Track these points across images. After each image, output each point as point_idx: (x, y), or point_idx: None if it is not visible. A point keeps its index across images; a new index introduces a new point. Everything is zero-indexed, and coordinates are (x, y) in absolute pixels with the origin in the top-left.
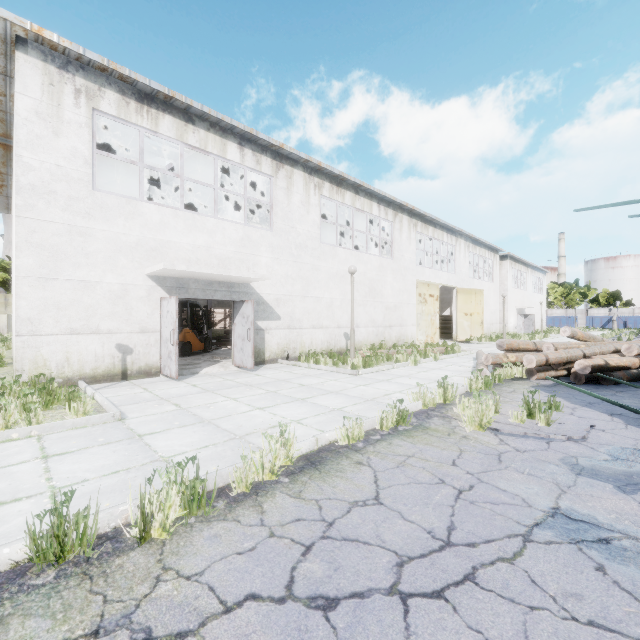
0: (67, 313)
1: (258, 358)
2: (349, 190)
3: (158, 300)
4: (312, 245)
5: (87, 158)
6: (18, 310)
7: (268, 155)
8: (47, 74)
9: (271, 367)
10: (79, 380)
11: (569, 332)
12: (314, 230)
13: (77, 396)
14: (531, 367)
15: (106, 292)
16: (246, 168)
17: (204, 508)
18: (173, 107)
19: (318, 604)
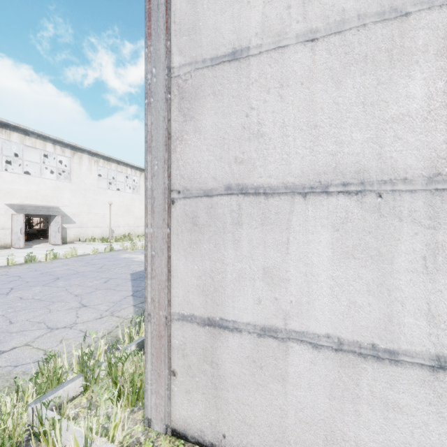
0: None
1: (63, 241)
2: (114, 163)
3: (11, 215)
4: (93, 189)
5: None
6: None
7: (69, 148)
8: None
9: (70, 244)
10: None
11: None
12: (94, 182)
13: None
14: None
15: None
16: (57, 154)
17: (57, 258)
18: (18, 129)
19: (79, 261)
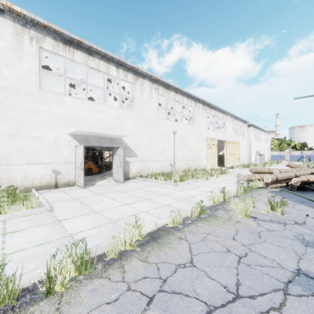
0: (26, 153)
1: (126, 176)
2: (172, 91)
3: (74, 147)
4: (153, 119)
5: (36, 73)
6: None
7: (131, 73)
8: (15, 28)
9: (132, 181)
10: (32, 188)
11: (286, 163)
12: (154, 111)
13: (29, 197)
14: (268, 182)
15: (46, 142)
16: (120, 79)
17: (89, 270)
18: (82, 47)
19: None
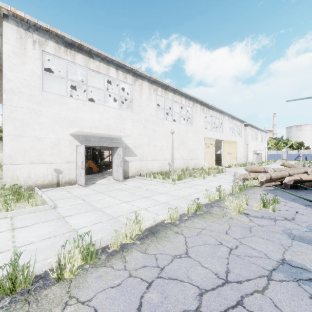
0: (29, 153)
1: (125, 175)
2: (171, 92)
3: (75, 146)
4: (152, 119)
5: (39, 75)
6: (4, 152)
7: (130, 74)
8: (19, 33)
9: (132, 180)
10: (35, 187)
11: (281, 162)
12: (153, 111)
13: (33, 195)
14: (263, 180)
15: (49, 142)
16: (119, 81)
17: (94, 260)
18: (83, 50)
19: None
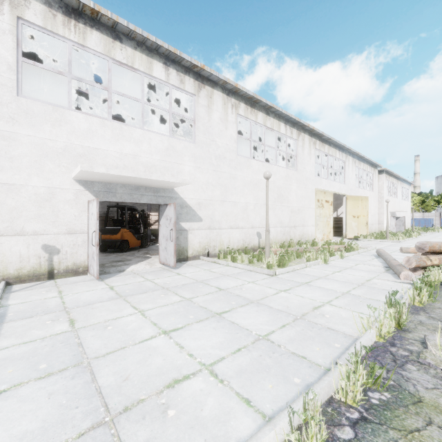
0: None
1: (182, 255)
2: (261, 111)
3: (86, 203)
4: (230, 157)
5: (11, 64)
6: None
7: (191, 76)
8: None
9: (193, 264)
10: (2, 280)
11: None
12: (231, 144)
13: None
14: None
15: (31, 195)
16: (171, 86)
17: None
18: (101, 24)
19: None
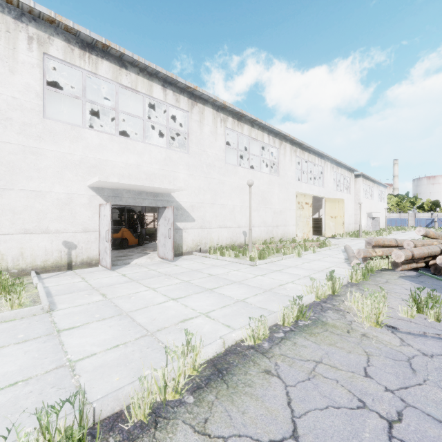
0: (21, 216)
1: (177, 251)
2: (247, 124)
3: (97, 206)
4: (219, 165)
5: (38, 92)
6: None
7: (185, 95)
8: (4, 23)
9: (187, 258)
10: (31, 270)
11: (423, 231)
12: (220, 153)
13: (20, 287)
14: (399, 261)
15: (54, 200)
16: (168, 105)
17: None
18: (110, 55)
19: None
